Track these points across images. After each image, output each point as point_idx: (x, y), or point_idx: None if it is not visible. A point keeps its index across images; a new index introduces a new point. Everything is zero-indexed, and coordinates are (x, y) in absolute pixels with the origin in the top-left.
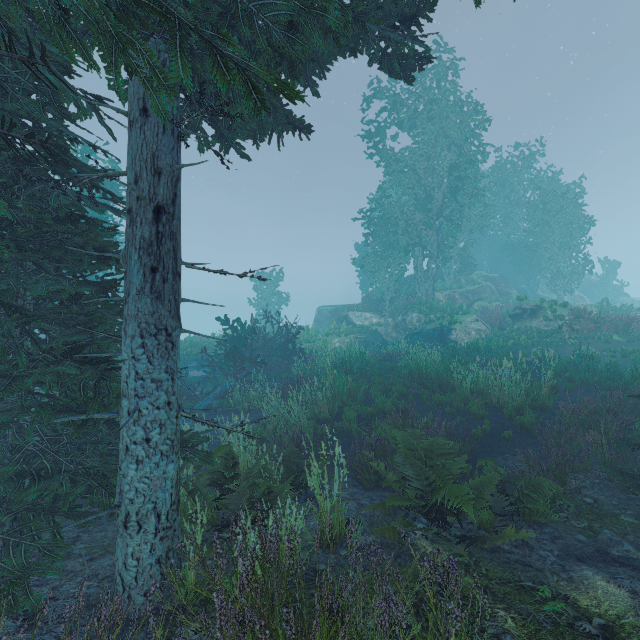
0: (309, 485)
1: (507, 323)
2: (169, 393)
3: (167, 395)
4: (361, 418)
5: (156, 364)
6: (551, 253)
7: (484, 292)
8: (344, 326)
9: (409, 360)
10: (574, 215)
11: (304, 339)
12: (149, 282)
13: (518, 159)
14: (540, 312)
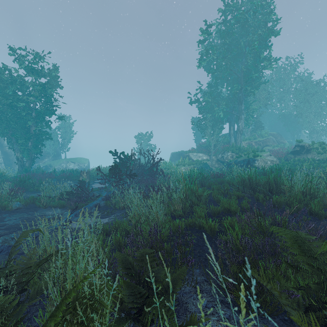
0: None
1: (290, 156)
2: None
3: None
4: (208, 215)
5: None
6: (309, 119)
7: (269, 141)
8: (187, 160)
9: (234, 176)
10: (323, 96)
11: (164, 168)
12: None
13: (287, 66)
14: (313, 149)
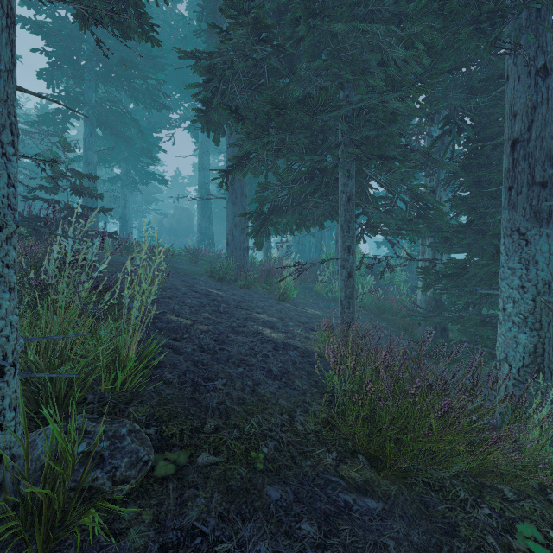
0: None
1: None
2: (523, 279)
3: (520, 280)
4: None
5: (511, 256)
6: None
7: None
8: None
9: None
10: None
11: None
12: (507, 198)
13: None
14: None
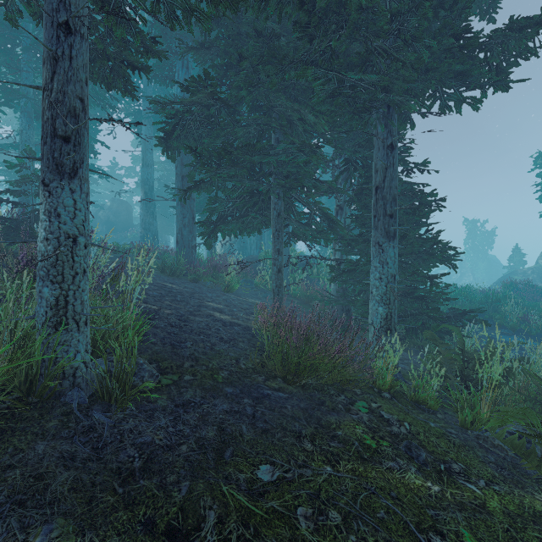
0: (482, 374)
1: None
2: (381, 273)
3: (380, 274)
4: None
5: (375, 259)
6: None
7: None
8: None
9: None
10: None
11: None
12: (373, 223)
13: None
14: None
